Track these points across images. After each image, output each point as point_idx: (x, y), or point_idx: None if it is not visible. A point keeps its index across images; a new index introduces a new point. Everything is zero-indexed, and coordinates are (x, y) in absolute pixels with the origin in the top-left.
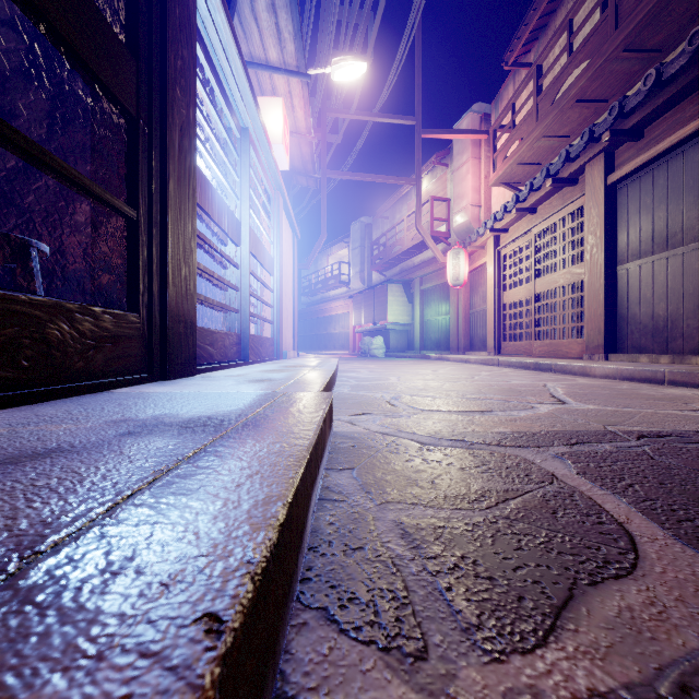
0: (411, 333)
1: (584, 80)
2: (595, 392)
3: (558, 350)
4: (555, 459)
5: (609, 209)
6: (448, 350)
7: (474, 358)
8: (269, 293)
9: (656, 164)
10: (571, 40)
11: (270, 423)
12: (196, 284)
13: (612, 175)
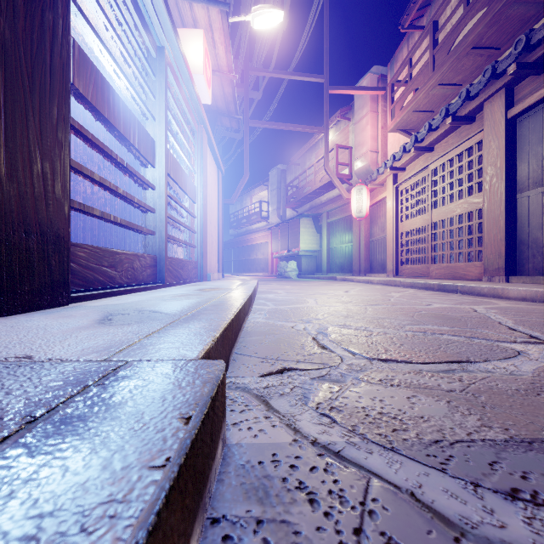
0: (319, 258)
1: (482, 25)
2: None
3: (455, 272)
4: None
5: (510, 141)
6: (350, 272)
7: (377, 280)
8: (192, 219)
9: None
10: None
11: None
12: (67, 187)
13: (513, 108)
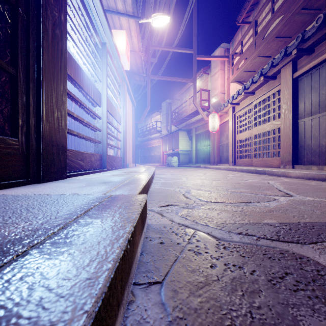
0: (190, 155)
1: (280, 25)
2: (301, 187)
3: (266, 163)
4: None
5: (295, 90)
6: (209, 163)
7: (223, 167)
8: (119, 133)
9: (321, 66)
10: (273, 6)
11: (56, 255)
12: (66, 123)
13: (296, 73)
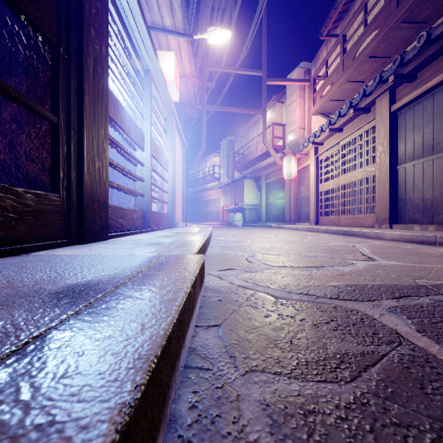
0: (259, 211)
1: (375, 42)
2: (391, 251)
3: (357, 221)
4: (391, 314)
5: (393, 127)
6: (283, 221)
7: (301, 227)
8: (165, 183)
9: (425, 97)
10: (366, 17)
11: (140, 290)
12: (107, 174)
13: (394, 105)
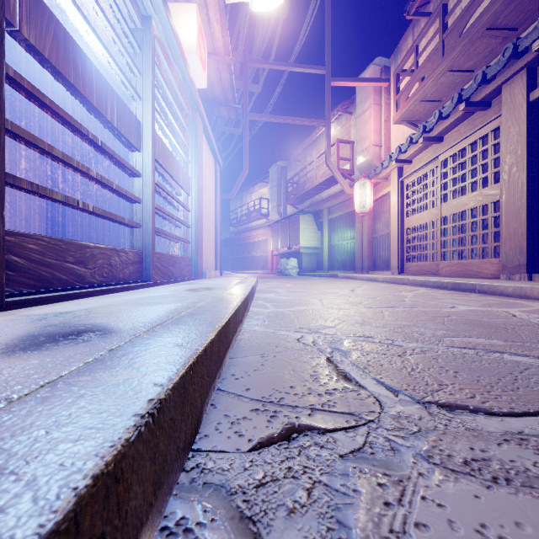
0: (320, 256)
1: (499, 3)
2: None
3: (468, 269)
4: None
5: (532, 126)
6: (352, 269)
7: (382, 277)
8: (186, 212)
9: None
10: None
11: None
12: None
13: (536, 90)
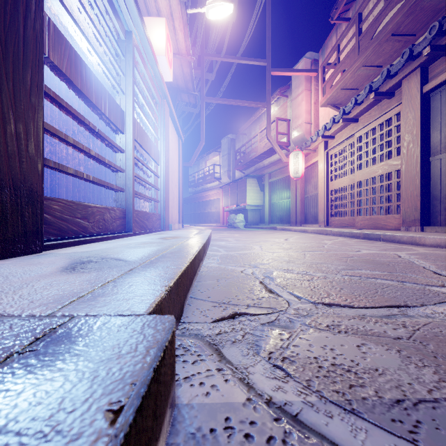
0: (262, 212)
1: (400, 15)
2: None
3: (377, 223)
4: None
5: (424, 112)
6: (288, 223)
7: (311, 229)
8: (156, 178)
9: None
10: None
11: None
12: (40, 147)
13: (427, 85)
